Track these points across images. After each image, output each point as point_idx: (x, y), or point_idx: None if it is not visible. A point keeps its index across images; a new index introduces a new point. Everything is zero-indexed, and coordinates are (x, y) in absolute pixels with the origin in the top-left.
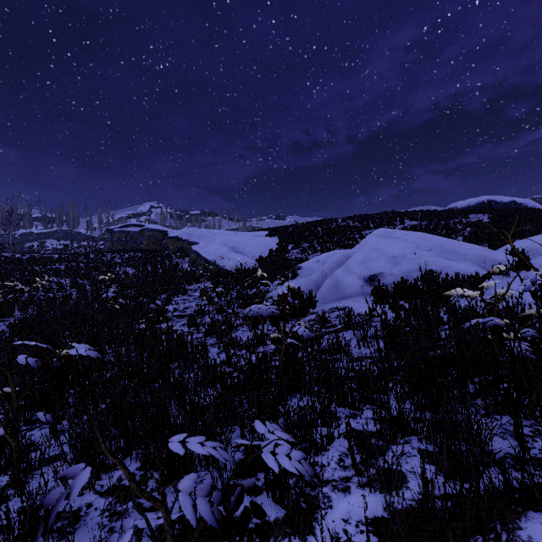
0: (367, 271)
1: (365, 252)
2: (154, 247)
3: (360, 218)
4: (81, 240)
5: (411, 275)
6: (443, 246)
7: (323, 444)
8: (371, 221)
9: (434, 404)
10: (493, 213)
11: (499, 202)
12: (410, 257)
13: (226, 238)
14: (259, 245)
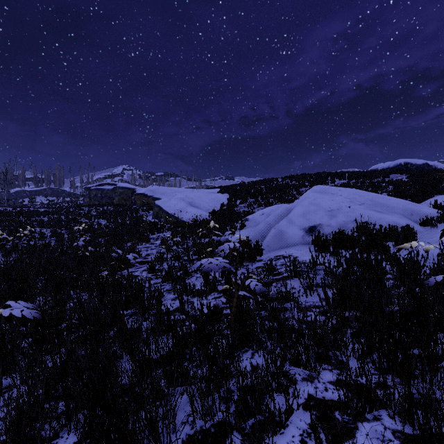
0: (308, 222)
1: (305, 206)
2: (124, 202)
3: (297, 178)
4: (65, 197)
5: (346, 226)
6: (374, 201)
7: (281, 420)
8: (306, 180)
9: (411, 379)
10: (410, 173)
11: (414, 164)
12: (345, 210)
13: (184, 194)
14: (212, 200)
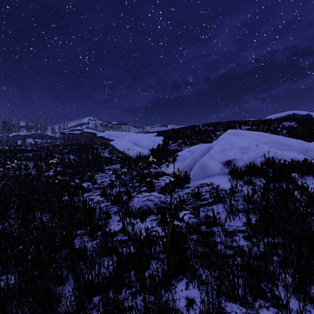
0: (225, 157)
1: (222, 145)
2: (88, 143)
3: (213, 125)
4: (47, 139)
5: (256, 160)
6: (276, 141)
7: None
8: (220, 126)
9: None
10: (298, 121)
11: (299, 115)
12: (254, 148)
13: (131, 137)
14: (151, 141)
